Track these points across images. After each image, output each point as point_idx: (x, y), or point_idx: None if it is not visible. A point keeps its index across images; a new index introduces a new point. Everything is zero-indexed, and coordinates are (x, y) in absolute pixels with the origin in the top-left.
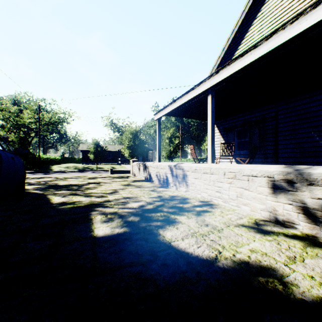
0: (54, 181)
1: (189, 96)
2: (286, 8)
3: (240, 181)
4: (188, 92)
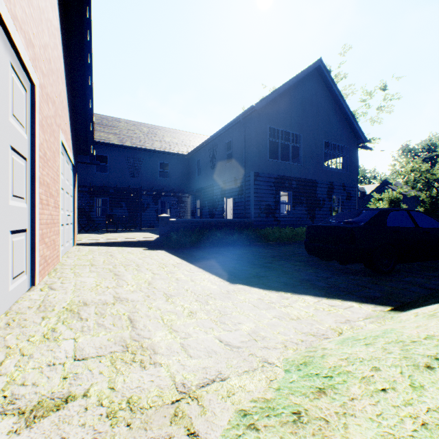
0: None
1: None
2: None
3: None
4: None
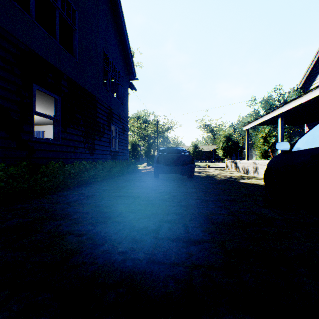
0: None
1: (266, 117)
2: None
3: None
4: (266, 114)
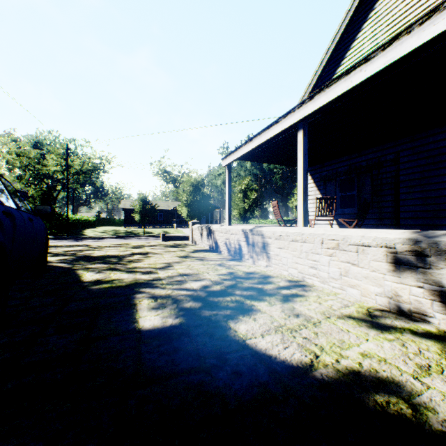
0: (86, 250)
1: (272, 133)
2: (412, 4)
3: (345, 252)
4: (270, 126)
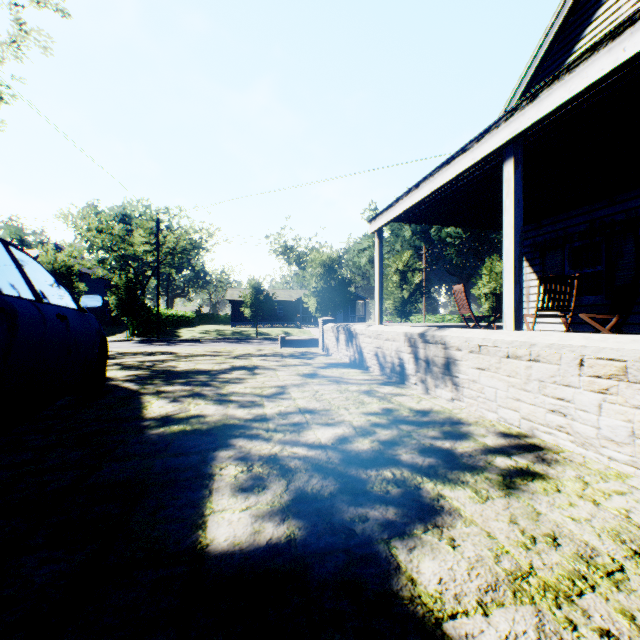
0: (170, 361)
1: (454, 170)
2: None
3: None
4: (452, 160)
